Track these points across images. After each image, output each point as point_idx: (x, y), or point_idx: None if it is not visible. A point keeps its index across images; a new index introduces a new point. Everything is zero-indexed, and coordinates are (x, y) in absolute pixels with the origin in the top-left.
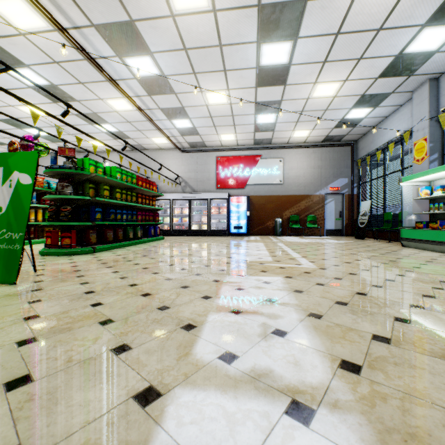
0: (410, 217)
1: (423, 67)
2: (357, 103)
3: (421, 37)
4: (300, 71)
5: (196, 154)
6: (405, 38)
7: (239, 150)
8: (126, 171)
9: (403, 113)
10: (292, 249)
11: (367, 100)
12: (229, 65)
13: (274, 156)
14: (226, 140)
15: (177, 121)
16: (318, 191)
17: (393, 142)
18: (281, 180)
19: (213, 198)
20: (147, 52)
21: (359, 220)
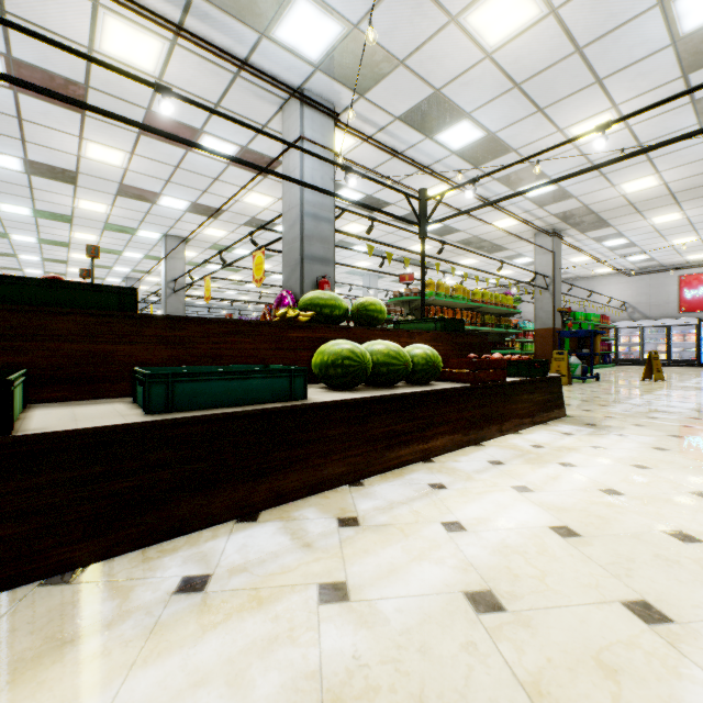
0: None
1: None
2: None
3: None
4: None
5: (647, 276)
6: None
7: None
8: (594, 314)
9: None
10: None
11: None
12: (699, 228)
13: None
14: (694, 259)
15: (631, 257)
16: None
17: None
18: None
19: (675, 325)
20: (623, 238)
21: None
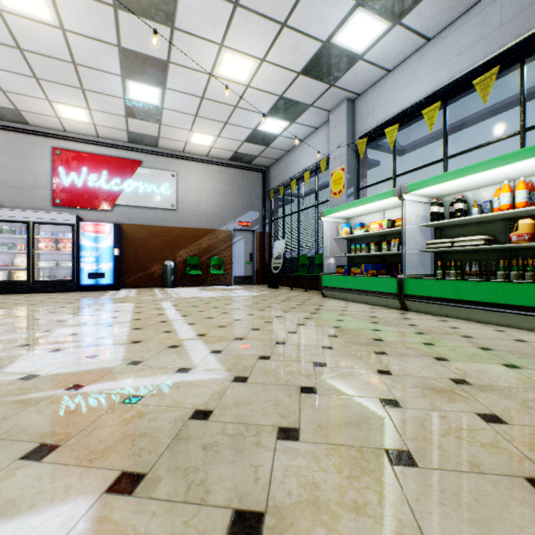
0: (330, 260)
1: (345, 78)
2: (274, 109)
3: (352, 22)
4: (198, 5)
5: (3, 134)
6: (337, 14)
7: (101, 145)
8: None
9: (319, 138)
10: (183, 314)
11: (285, 107)
12: None
13: (163, 166)
14: (72, 120)
15: None
16: (225, 225)
17: (308, 171)
18: (174, 204)
19: (43, 221)
20: None
21: (273, 264)
